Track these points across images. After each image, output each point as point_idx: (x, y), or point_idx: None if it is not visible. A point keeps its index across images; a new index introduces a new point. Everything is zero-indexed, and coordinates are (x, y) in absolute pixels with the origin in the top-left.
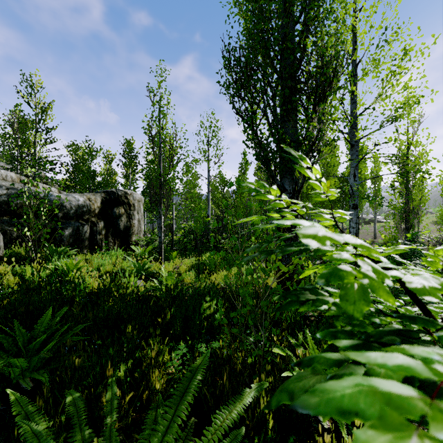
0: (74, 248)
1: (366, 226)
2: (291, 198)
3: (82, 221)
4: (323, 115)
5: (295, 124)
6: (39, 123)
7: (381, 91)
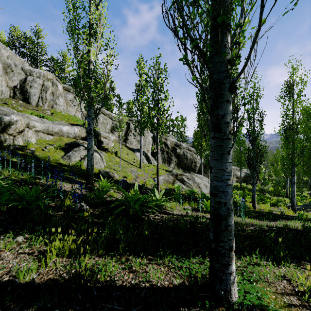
0: None
1: None
2: None
3: None
4: None
5: None
6: None
7: None
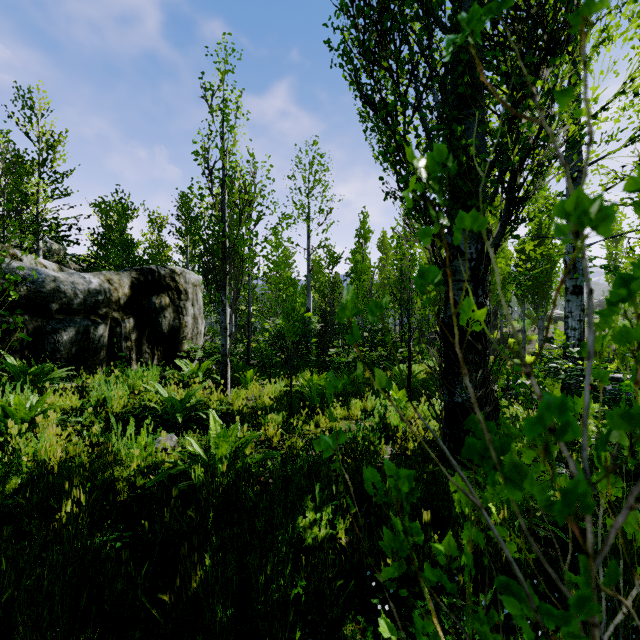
0: (79, 363)
1: (551, 327)
2: (474, 269)
3: (96, 317)
4: (554, 88)
5: (481, 123)
6: (42, 164)
7: (634, 72)
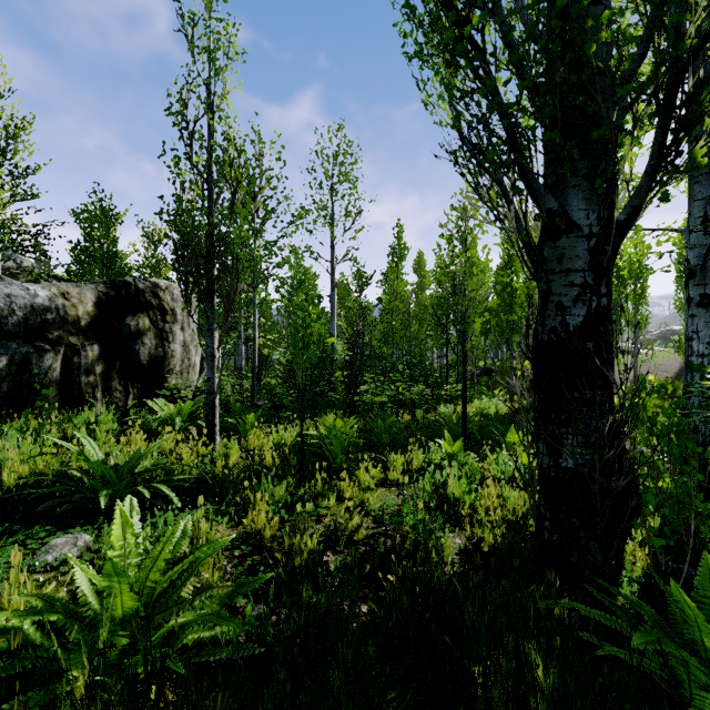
0: (14, 405)
1: None
2: (594, 252)
3: (43, 342)
4: None
5: None
6: None
7: None
